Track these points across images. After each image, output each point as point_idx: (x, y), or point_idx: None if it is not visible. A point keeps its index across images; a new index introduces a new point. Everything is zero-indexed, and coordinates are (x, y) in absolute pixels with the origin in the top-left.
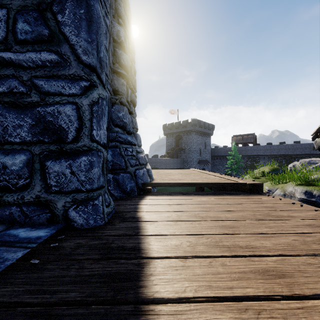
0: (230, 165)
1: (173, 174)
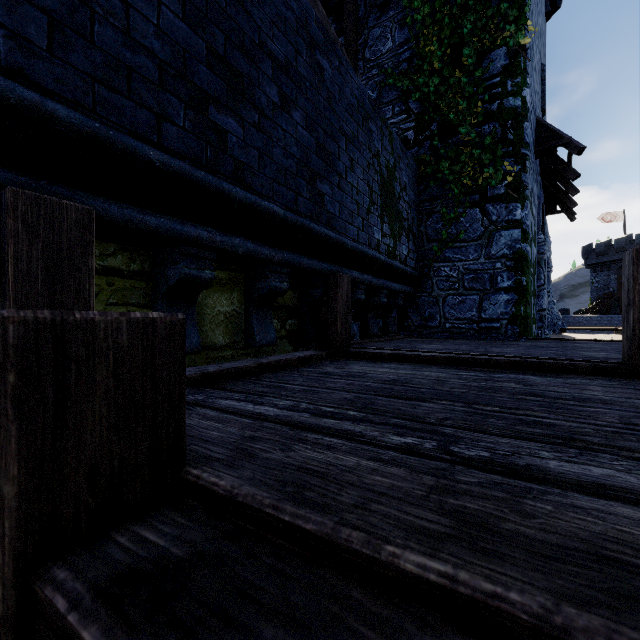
0: None
1: None
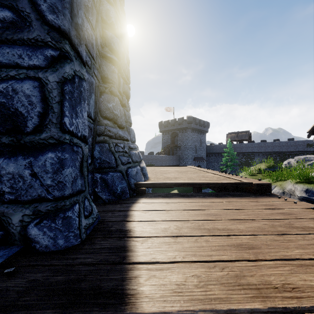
0: (225, 162)
1: (169, 172)
